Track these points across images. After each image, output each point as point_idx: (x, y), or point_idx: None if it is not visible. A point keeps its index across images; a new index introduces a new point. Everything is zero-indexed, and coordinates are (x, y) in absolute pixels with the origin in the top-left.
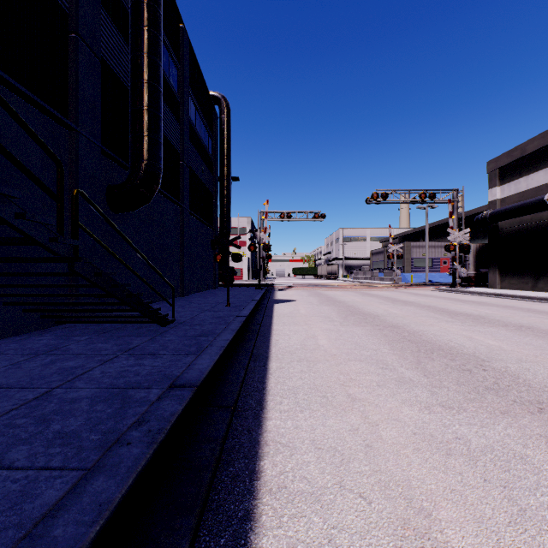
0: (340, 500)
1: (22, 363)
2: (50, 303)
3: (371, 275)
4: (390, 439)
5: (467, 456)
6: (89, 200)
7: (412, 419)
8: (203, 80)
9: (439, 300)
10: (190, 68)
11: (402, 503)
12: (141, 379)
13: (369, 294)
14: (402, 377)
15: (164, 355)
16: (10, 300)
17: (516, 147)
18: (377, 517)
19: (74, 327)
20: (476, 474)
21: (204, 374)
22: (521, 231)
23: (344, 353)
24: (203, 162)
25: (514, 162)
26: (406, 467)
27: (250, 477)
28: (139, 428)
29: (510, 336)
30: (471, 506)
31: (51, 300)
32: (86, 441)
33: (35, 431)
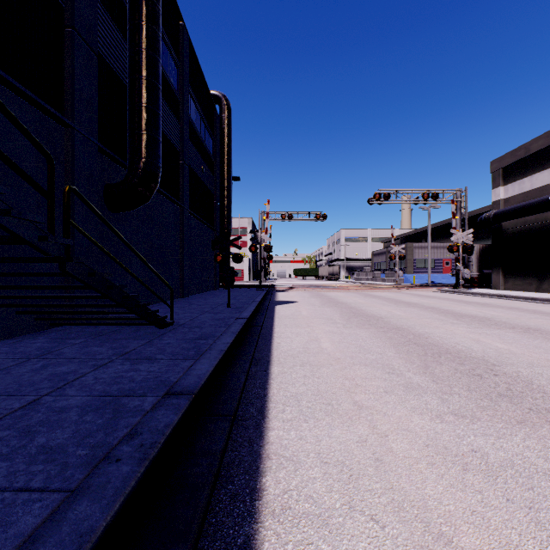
0: (350, 524)
1: (12, 368)
2: (44, 305)
3: (372, 276)
4: (401, 452)
5: (485, 472)
6: (82, 198)
7: (423, 429)
8: (203, 78)
9: (443, 301)
10: (190, 67)
11: (418, 528)
12: (136, 386)
13: (371, 296)
14: (409, 382)
15: (161, 360)
16: (3, 302)
17: (520, 147)
18: (392, 544)
19: (70, 329)
20: (497, 493)
21: (202, 380)
22: (525, 232)
23: (348, 356)
24: (203, 161)
25: (518, 161)
26: (420, 485)
27: (251, 496)
28: (131, 442)
29: (519, 339)
30: (495, 531)
31: (46, 301)
32: (72, 457)
33: (17, 446)
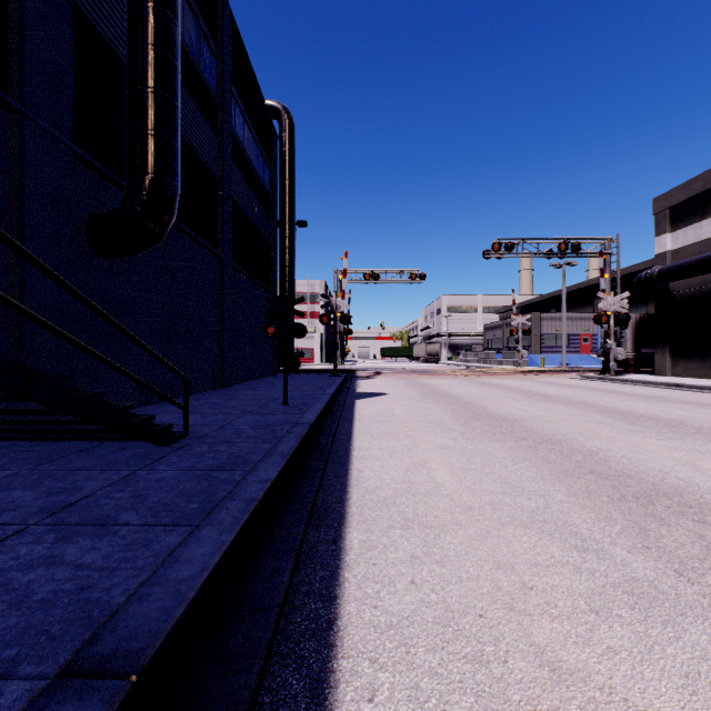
0: None
1: None
2: None
3: (485, 357)
4: None
5: None
6: None
7: None
8: (255, 80)
9: (594, 393)
10: (235, 61)
11: None
12: (13, 627)
13: (490, 385)
14: (631, 578)
15: (124, 527)
16: None
17: (697, 177)
18: None
19: (10, 448)
20: None
21: (179, 606)
22: (704, 295)
23: (487, 503)
24: (255, 197)
25: (692, 198)
26: None
27: None
28: None
29: None
30: None
31: None
32: None
33: None
